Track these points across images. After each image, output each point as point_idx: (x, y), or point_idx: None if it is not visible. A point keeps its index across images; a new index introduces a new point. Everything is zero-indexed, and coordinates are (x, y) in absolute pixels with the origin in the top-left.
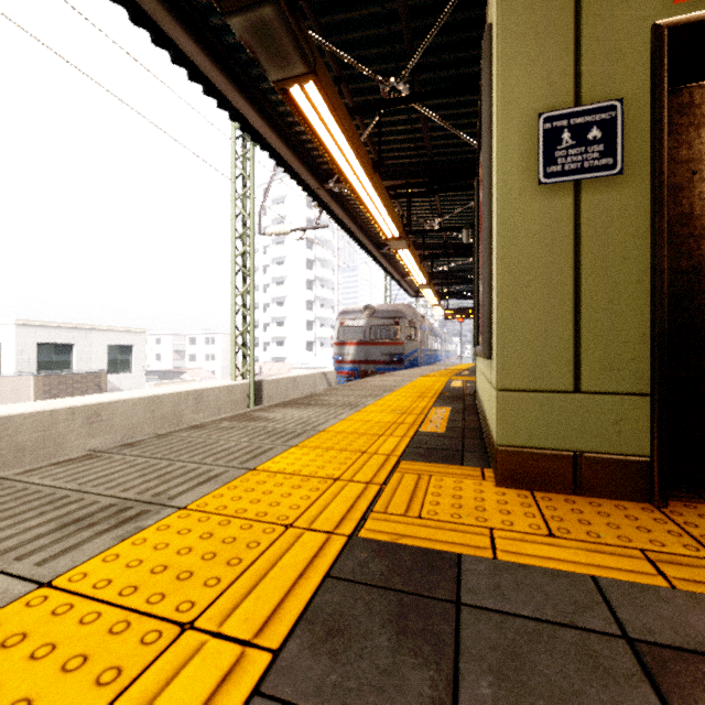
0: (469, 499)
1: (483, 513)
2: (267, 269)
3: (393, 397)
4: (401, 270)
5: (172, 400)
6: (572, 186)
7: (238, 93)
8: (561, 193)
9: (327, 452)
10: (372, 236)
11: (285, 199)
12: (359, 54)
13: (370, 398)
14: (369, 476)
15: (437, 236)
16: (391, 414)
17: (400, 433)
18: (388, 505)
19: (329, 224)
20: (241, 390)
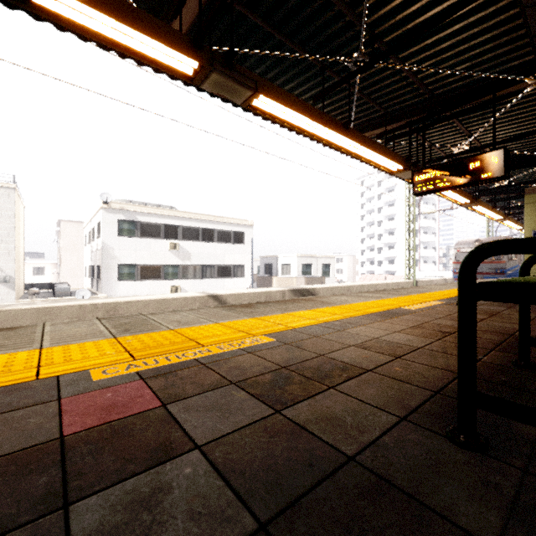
0: None
1: None
2: (381, 210)
3: None
4: None
5: (391, 285)
6: None
7: None
8: None
9: None
10: None
11: None
12: None
13: None
14: None
15: None
16: None
17: None
18: None
19: None
20: (410, 284)
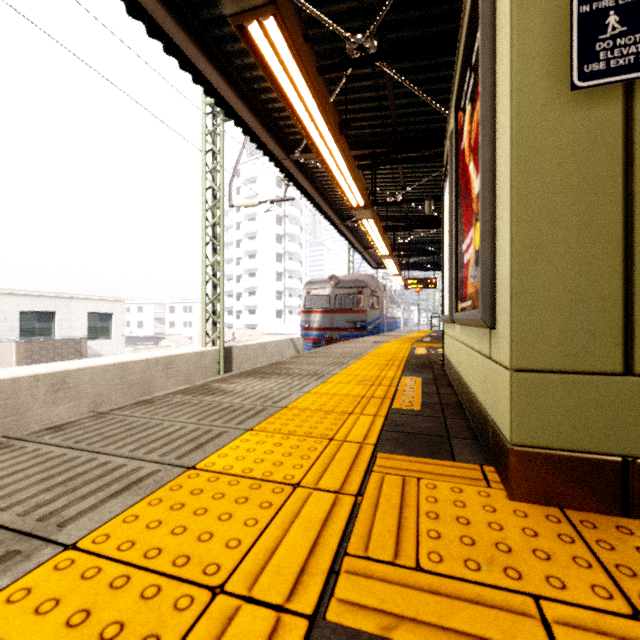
0: (481, 525)
1: (510, 558)
2: (240, 243)
3: (360, 365)
4: (364, 242)
5: (141, 366)
6: (621, 90)
7: (200, 52)
8: (604, 100)
9: (288, 438)
10: (337, 209)
11: (257, 179)
12: (325, 10)
13: (336, 366)
14: (339, 479)
15: (399, 209)
16: (359, 386)
17: (371, 410)
18: (368, 538)
19: (297, 202)
20: (211, 356)
